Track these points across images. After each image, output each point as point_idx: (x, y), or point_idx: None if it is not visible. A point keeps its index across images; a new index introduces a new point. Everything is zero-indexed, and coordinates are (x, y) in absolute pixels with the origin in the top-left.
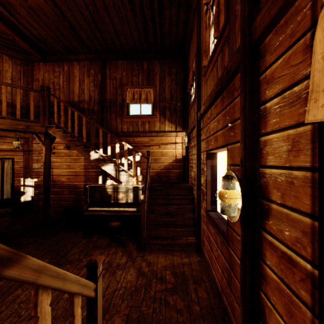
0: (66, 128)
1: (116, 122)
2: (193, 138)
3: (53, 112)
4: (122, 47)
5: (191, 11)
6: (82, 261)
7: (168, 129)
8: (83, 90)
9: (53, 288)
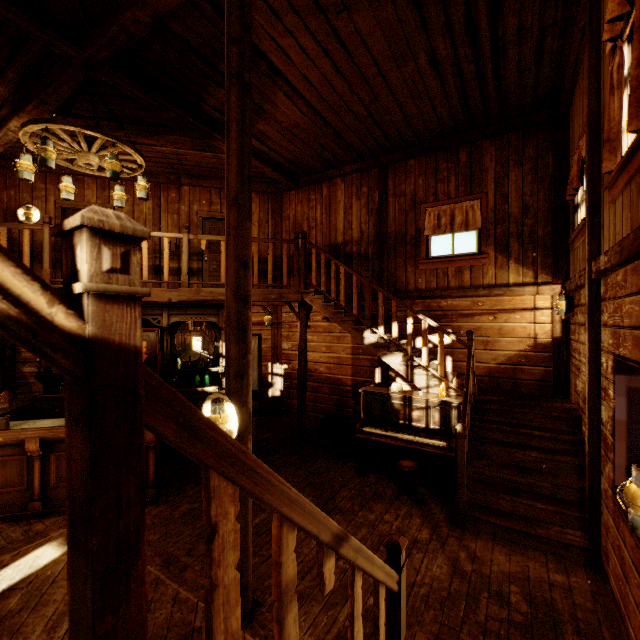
0: (327, 291)
1: (405, 272)
2: (581, 307)
3: (308, 263)
4: (416, 137)
5: (575, 30)
6: (357, 516)
7: (515, 280)
8: (350, 223)
9: (365, 571)
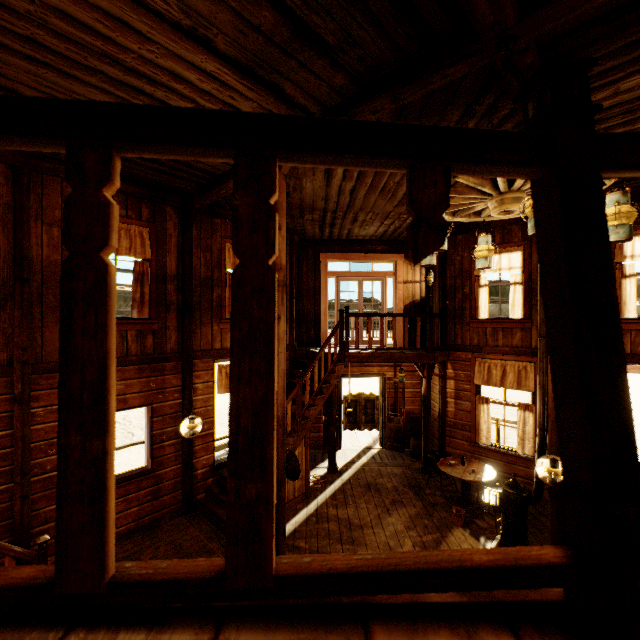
0: None
1: None
2: None
3: None
4: None
5: None
6: None
7: None
8: None
9: None
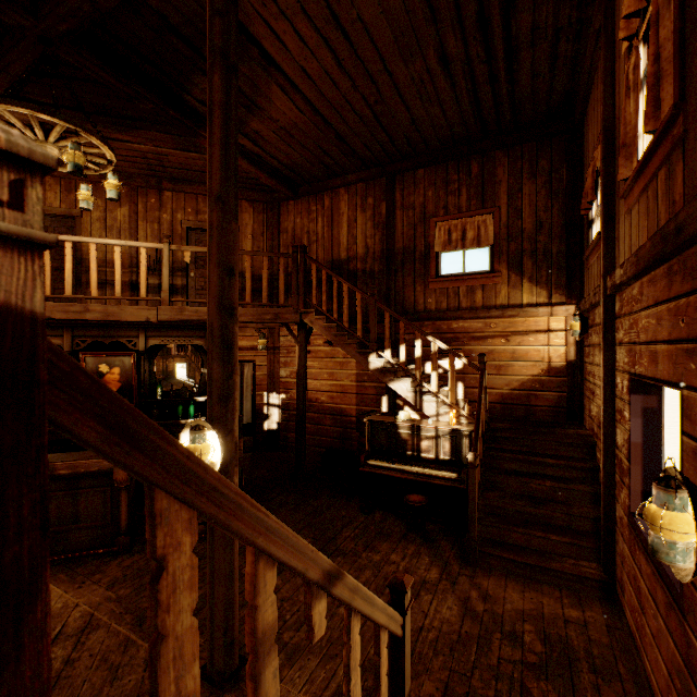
0: (329, 312)
1: (414, 291)
2: (596, 327)
3: (308, 281)
4: (426, 145)
5: (589, 33)
6: (360, 557)
7: (529, 301)
8: (354, 237)
9: (363, 614)
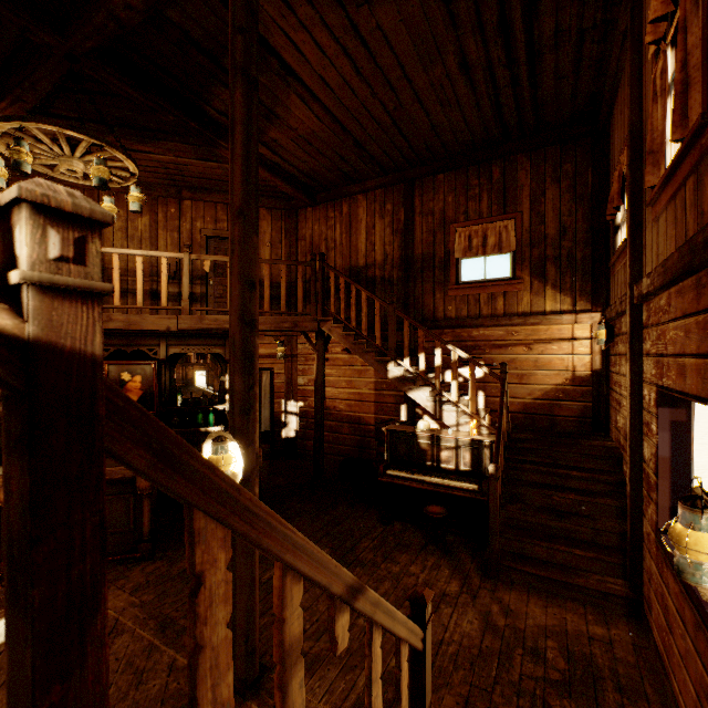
0: (347, 320)
1: (434, 299)
2: (622, 336)
3: (326, 289)
4: (445, 150)
5: (615, 34)
6: (379, 568)
7: (552, 308)
8: (372, 244)
9: (384, 627)
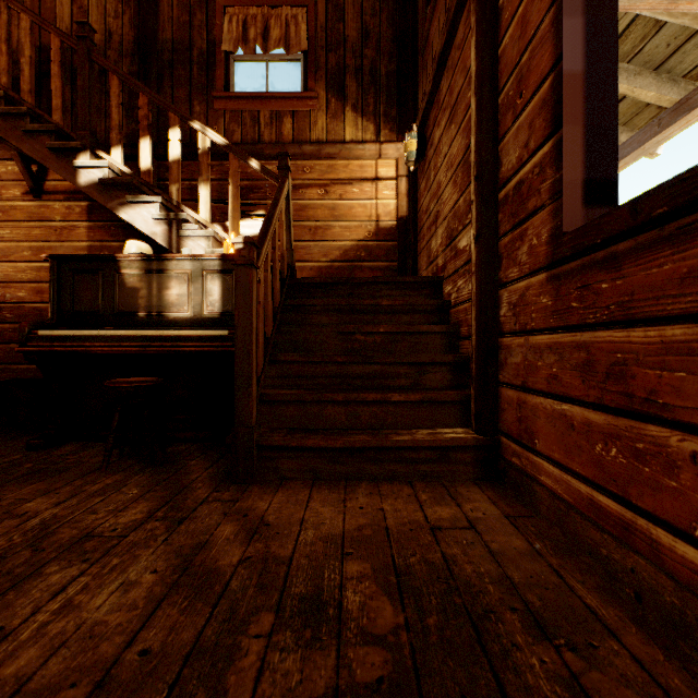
0: None
1: (191, 113)
2: (443, 103)
3: None
4: None
5: None
6: None
7: (353, 137)
8: (84, 11)
9: None
